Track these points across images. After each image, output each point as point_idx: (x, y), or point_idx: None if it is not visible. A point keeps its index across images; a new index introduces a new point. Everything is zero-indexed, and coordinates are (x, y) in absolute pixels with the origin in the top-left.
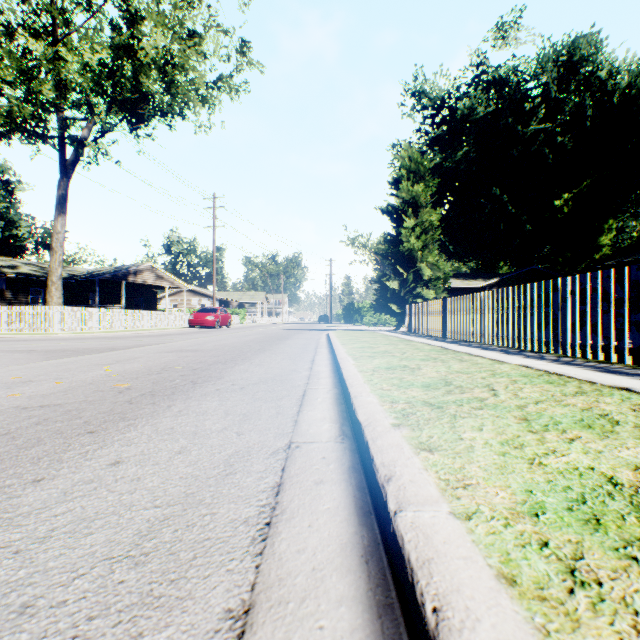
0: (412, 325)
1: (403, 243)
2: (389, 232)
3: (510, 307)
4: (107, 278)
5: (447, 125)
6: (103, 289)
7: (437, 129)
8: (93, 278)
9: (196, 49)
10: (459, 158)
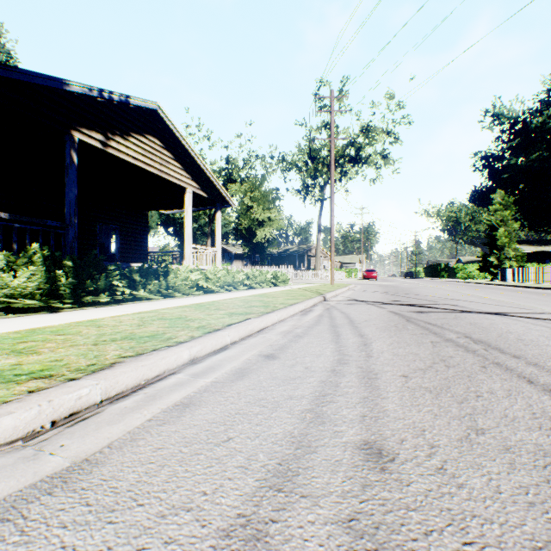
0: (503, 278)
1: (496, 238)
2: (487, 233)
3: (547, 272)
4: (300, 254)
5: (521, 133)
6: (289, 259)
7: (512, 139)
8: (296, 254)
9: (381, 153)
10: (532, 158)
